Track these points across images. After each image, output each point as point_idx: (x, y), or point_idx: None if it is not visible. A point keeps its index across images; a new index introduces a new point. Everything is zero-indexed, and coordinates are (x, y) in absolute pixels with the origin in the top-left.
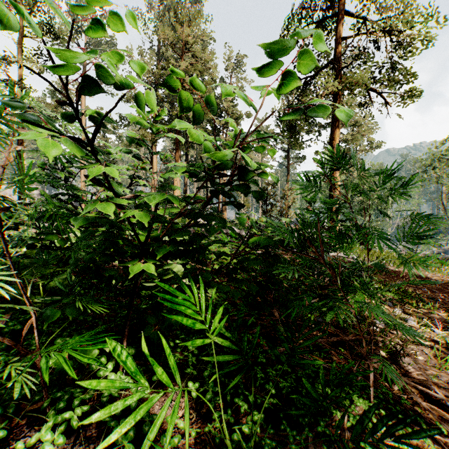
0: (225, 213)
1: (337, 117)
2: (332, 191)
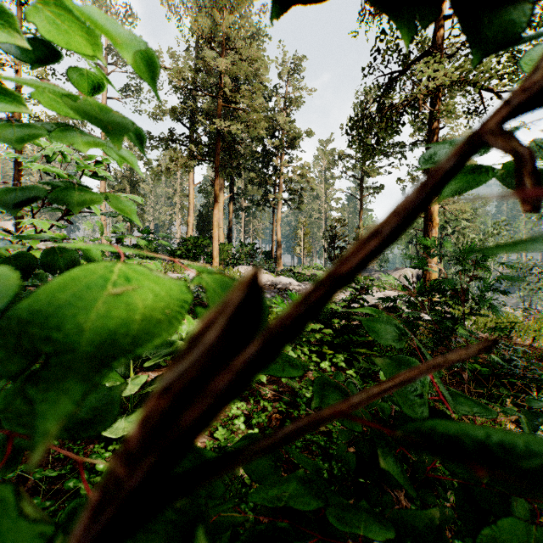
0: (280, 259)
1: (434, 128)
2: (427, 229)
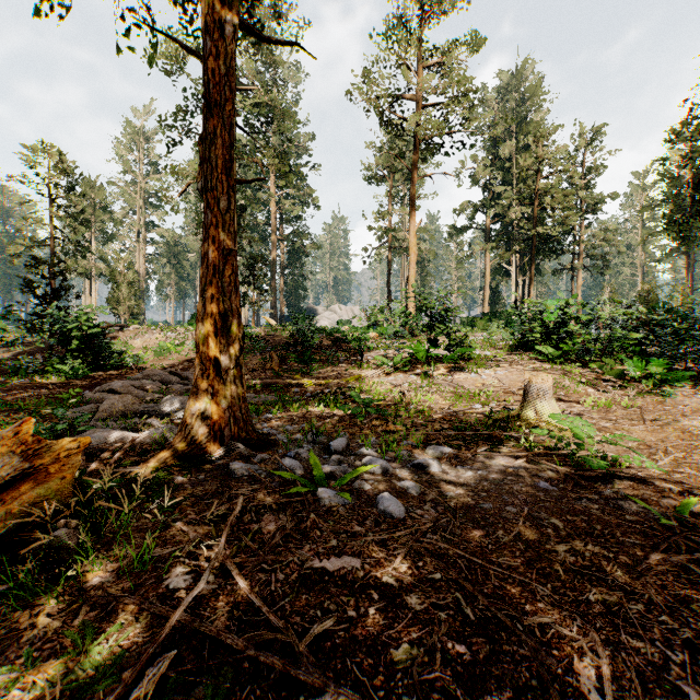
0: None
1: None
2: None
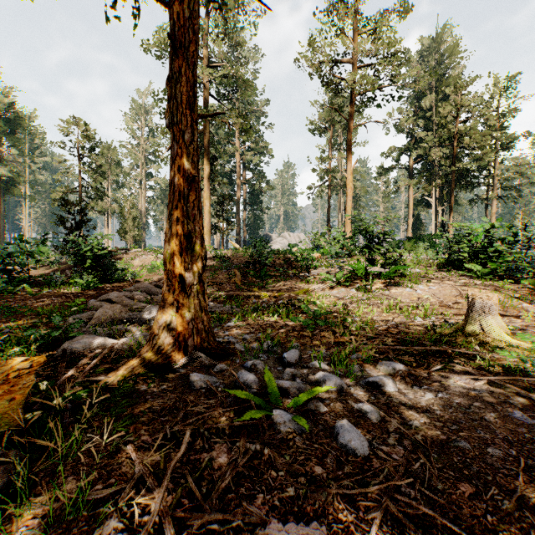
0: None
1: None
2: None
